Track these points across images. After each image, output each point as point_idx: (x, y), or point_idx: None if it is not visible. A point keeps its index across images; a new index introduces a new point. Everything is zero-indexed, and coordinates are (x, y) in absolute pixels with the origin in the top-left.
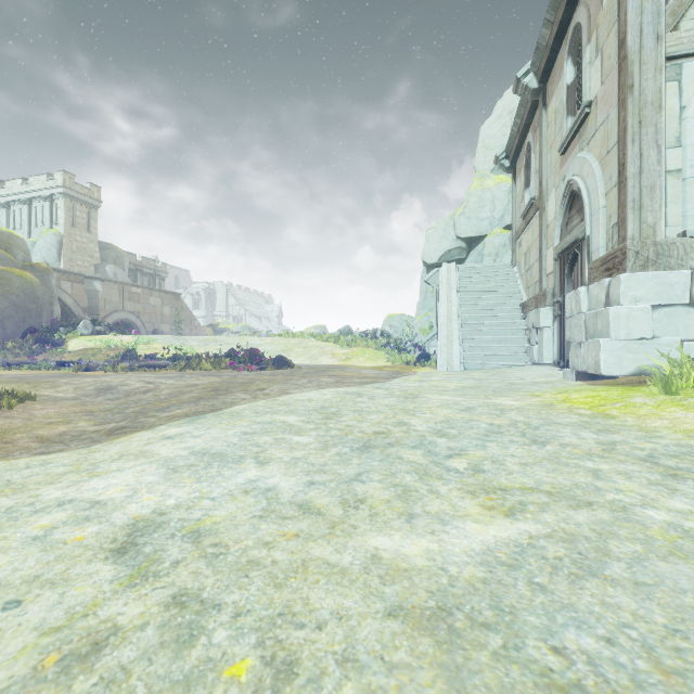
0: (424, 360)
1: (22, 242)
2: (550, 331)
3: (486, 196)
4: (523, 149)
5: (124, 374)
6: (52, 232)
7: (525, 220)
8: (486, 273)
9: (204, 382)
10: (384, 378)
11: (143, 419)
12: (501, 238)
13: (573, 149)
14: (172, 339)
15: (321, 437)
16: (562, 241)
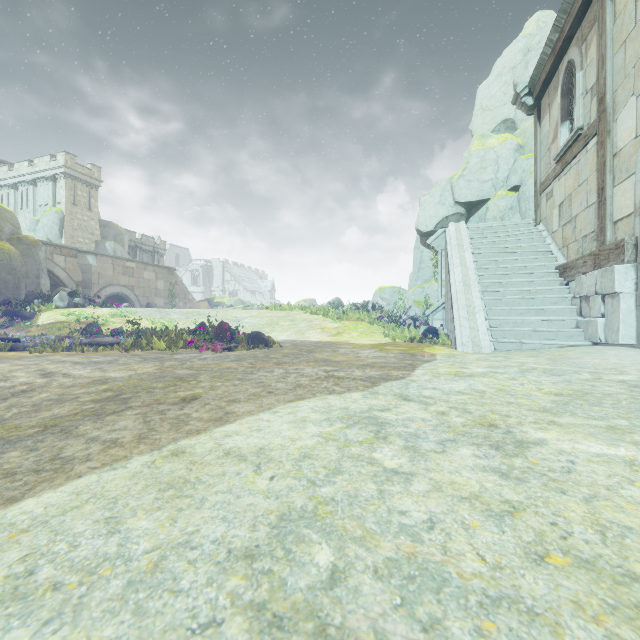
0: (432, 336)
1: (11, 215)
2: (631, 298)
3: (488, 156)
4: (555, 76)
5: (45, 357)
6: (54, 210)
7: (561, 162)
8: (503, 233)
9: (125, 374)
10: (398, 369)
11: None
12: (507, 200)
13: None
14: (154, 312)
15: None
16: None
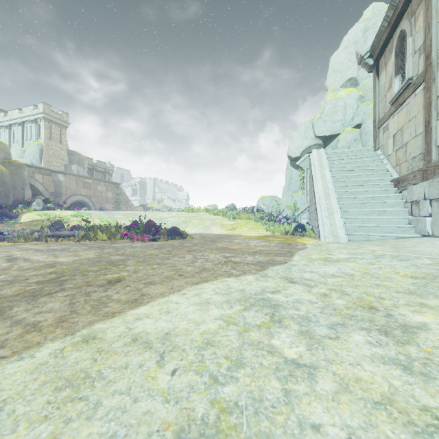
0: (301, 230)
1: (4, 146)
2: None
3: (339, 104)
4: (390, 43)
5: (17, 245)
6: (36, 143)
7: (395, 104)
8: (351, 156)
9: (70, 259)
10: (280, 255)
11: None
12: (352, 134)
13: None
14: (103, 214)
15: None
16: None
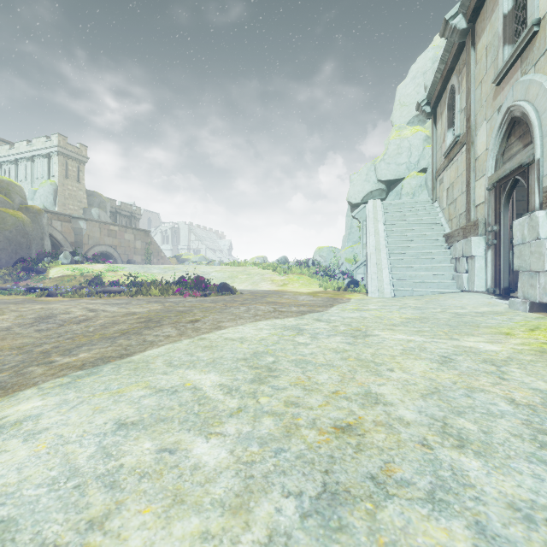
0: (354, 286)
1: (19, 188)
2: (482, 259)
3: (403, 144)
4: (444, 94)
5: (77, 300)
6: (49, 182)
7: (447, 158)
8: (408, 208)
9: (144, 310)
10: (321, 307)
11: (32, 367)
12: (417, 179)
13: (512, 76)
14: (138, 268)
15: (243, 444)
16: (499, 169)
